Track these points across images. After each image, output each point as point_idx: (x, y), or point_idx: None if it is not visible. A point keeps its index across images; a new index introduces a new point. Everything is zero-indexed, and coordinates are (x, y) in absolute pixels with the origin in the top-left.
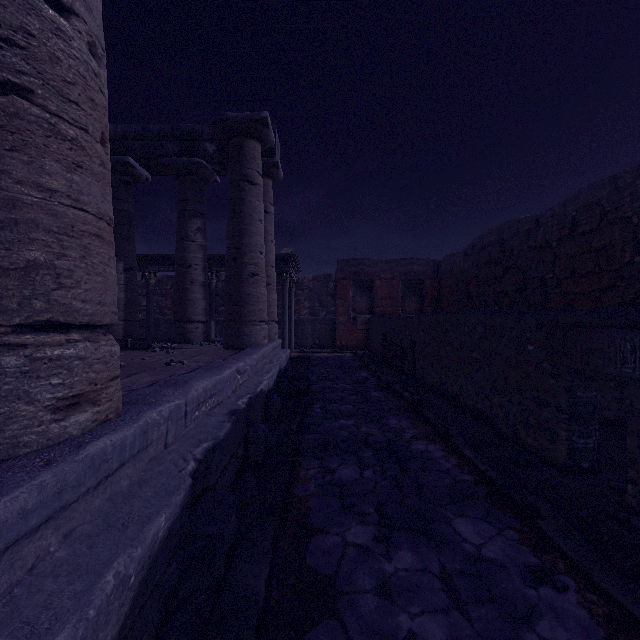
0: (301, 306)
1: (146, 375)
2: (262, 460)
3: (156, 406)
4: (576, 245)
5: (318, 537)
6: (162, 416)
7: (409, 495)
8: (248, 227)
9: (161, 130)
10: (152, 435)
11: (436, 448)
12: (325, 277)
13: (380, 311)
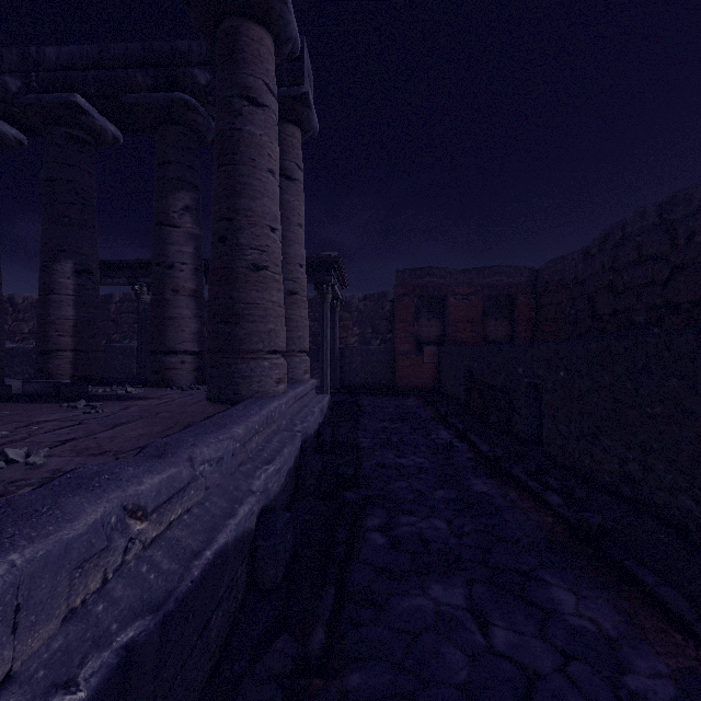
0: (349, 333)
1: None
2: None
3: None
4: None
5: None
6: None
7: None
8: (247, 180)
9: (126, 52)
10: None
11: None
12: (379, 296)
13: (455, 338)
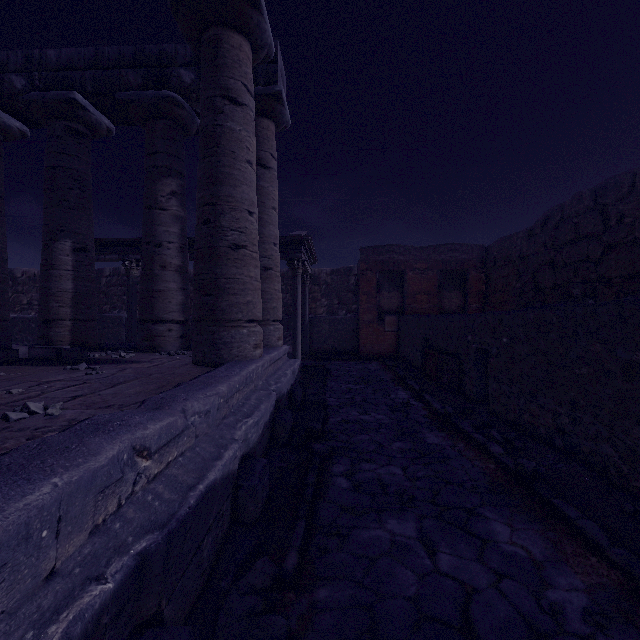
0: (317, 304)
1: None
2: None
3: None
4: None
5: None
6: None
7: None
8: (228, 170)
9: (120, 54)
10: None
11: None
12: (345, 270)
13: (413, 309)
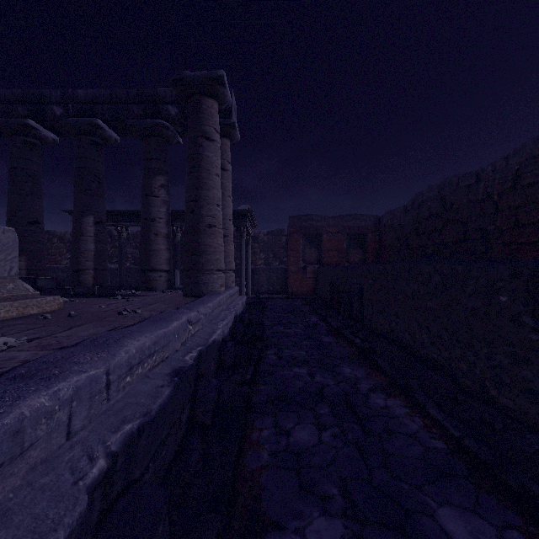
0: (257, 257)
1: (90, 327)
2: (211, 420)
3: (58, 381)
4: (520, 197)
5: (272, 536)
6: (58, 399)
7: (376, 469)
8: (206, 181)
9: (127, 94)
10: (35, 431)
11: (396, 403)
12: (278, 232)
13: (327, 261)
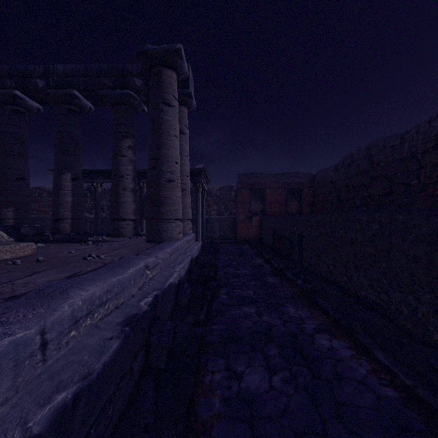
0: (211, 208)
1: (51, 273)
2: (165, 363)
3: None
4: None
5: None
6: None
7: (330, 420)
8: (165, 141)
9: (99, 68)
10: None
11: (341, 345)
12: (228, 187)
13: (269, 212)
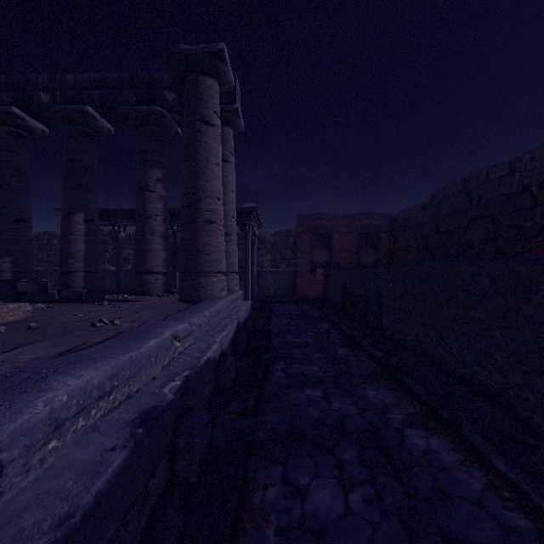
0: (263, 259)
1: (42, 346)
2: (199, 474)
3: None
4: None
5: None
6: None
7: None
8: (204, 170)
9: (120, 79)
10: None
11: (442, 445)
12: (285, 232)
13: (338, 263)
